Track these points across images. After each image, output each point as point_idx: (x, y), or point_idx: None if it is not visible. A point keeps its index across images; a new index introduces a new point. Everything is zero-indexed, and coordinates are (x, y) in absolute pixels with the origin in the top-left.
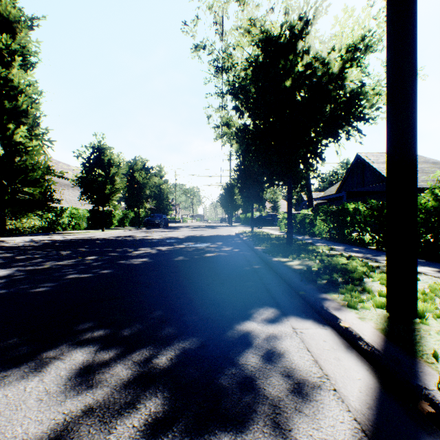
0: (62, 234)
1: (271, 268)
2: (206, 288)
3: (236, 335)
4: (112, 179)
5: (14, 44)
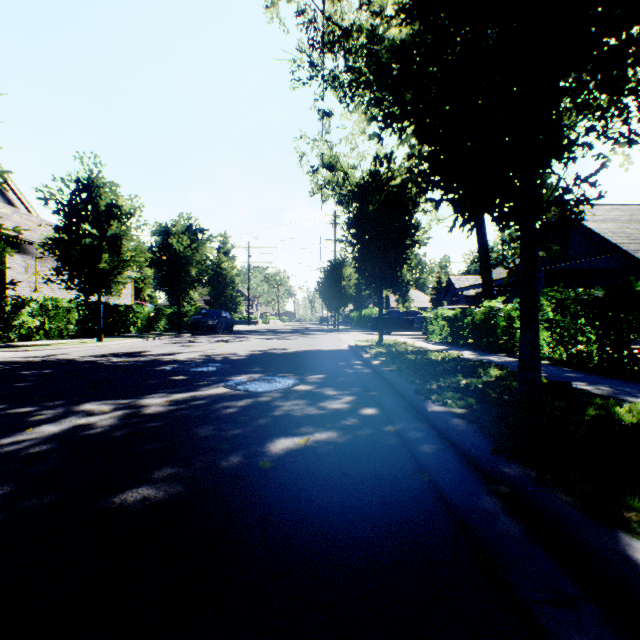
0: (3, 348)
1: None
2: None
3: None
4: (115, 243)
5: None
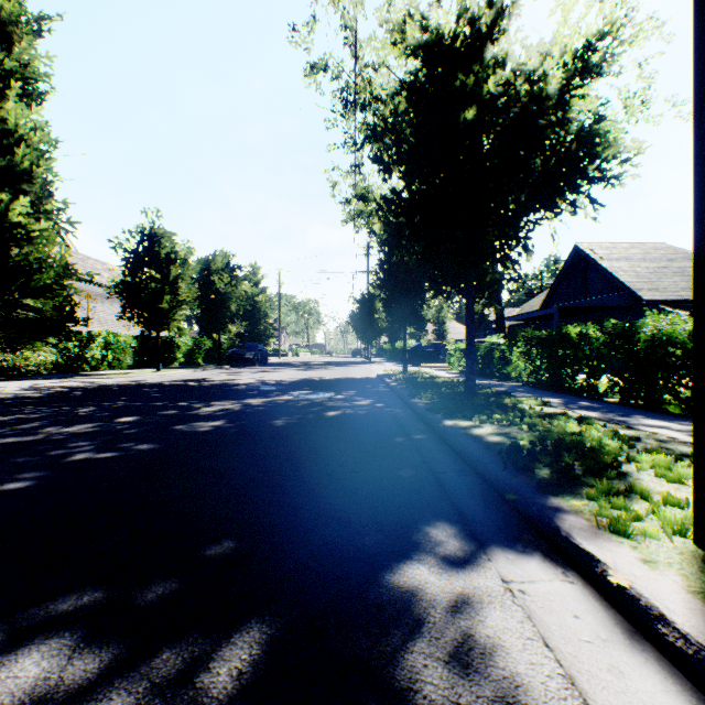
0: (90, 376)
1: (444, 440)
2: (326, 482)
3: (385, 599)
4: (173, 286)
5: (8, 60)
